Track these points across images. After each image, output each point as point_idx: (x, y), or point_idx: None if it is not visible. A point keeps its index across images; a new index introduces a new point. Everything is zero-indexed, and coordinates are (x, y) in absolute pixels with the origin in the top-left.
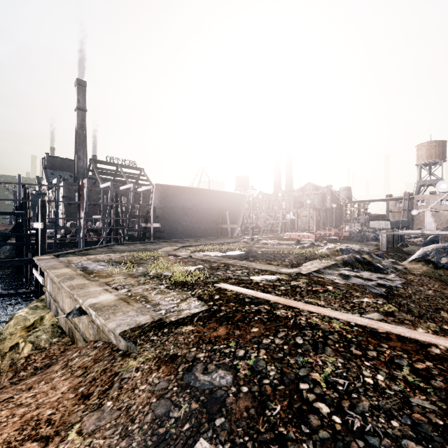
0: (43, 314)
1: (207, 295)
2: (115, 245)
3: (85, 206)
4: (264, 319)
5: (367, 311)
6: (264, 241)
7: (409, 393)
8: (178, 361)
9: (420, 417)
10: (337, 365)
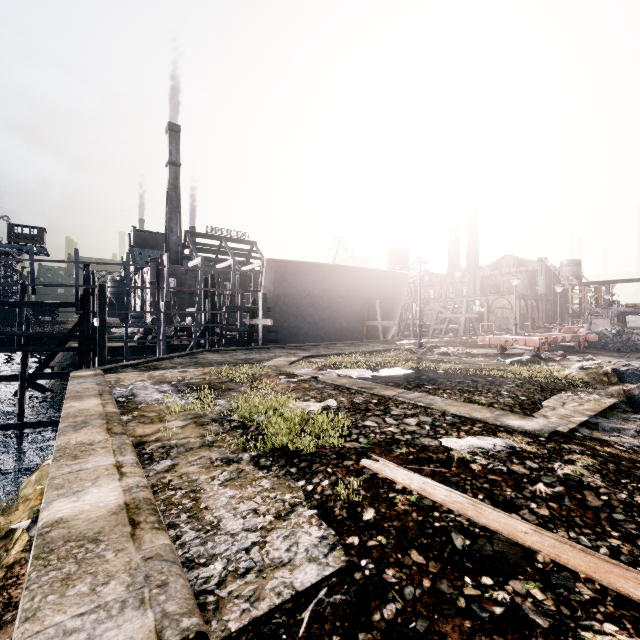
0: None
1: (343, 500)
2: (204, 352)
3: (166, 294)
4: None
5: None
6: (442, 349)
7: None
8: None
9: None
10: None
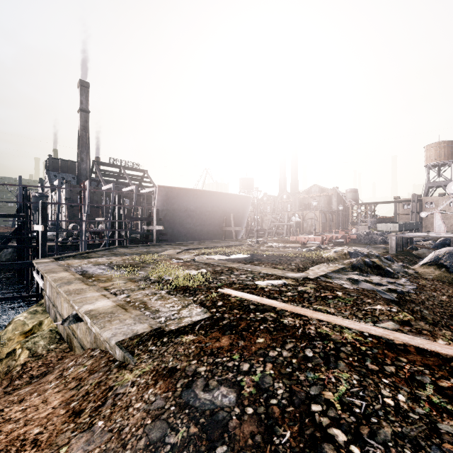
0: (42, 319)
1: (210, 301)
2: (117, 248)
3: (87, 209)
4: (271, 328)
5: (381, 320)
6: (269, 244)
7: (436, 418)
8: (176, 375)
9: (451, 448)
10: (352, 383)
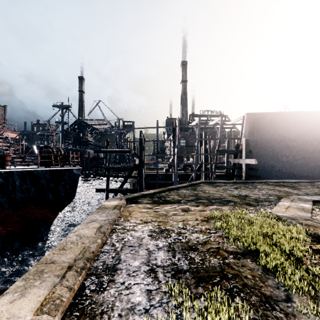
0: None
1: None
2: (201, 183)
3: (177, 144)
4: None
5: None
6: None
7: None
8: None
9: None
10: None
